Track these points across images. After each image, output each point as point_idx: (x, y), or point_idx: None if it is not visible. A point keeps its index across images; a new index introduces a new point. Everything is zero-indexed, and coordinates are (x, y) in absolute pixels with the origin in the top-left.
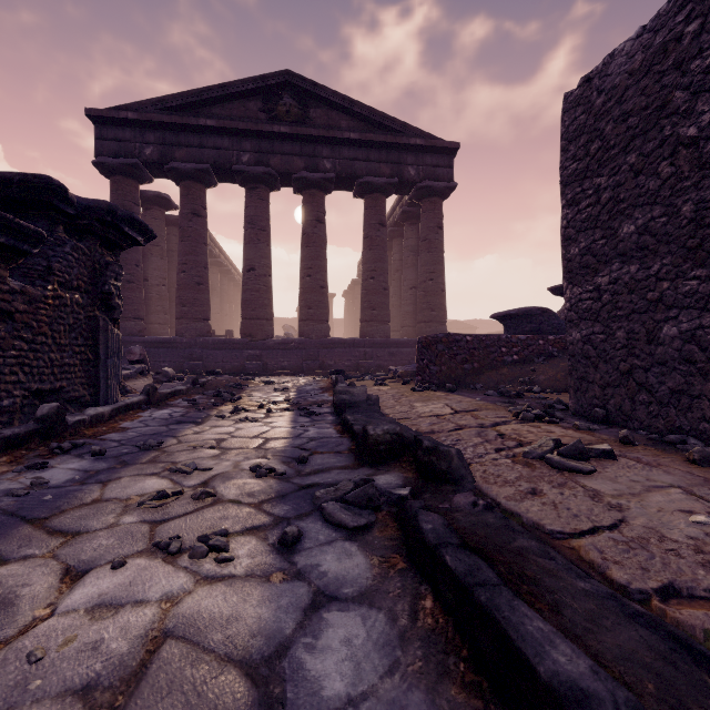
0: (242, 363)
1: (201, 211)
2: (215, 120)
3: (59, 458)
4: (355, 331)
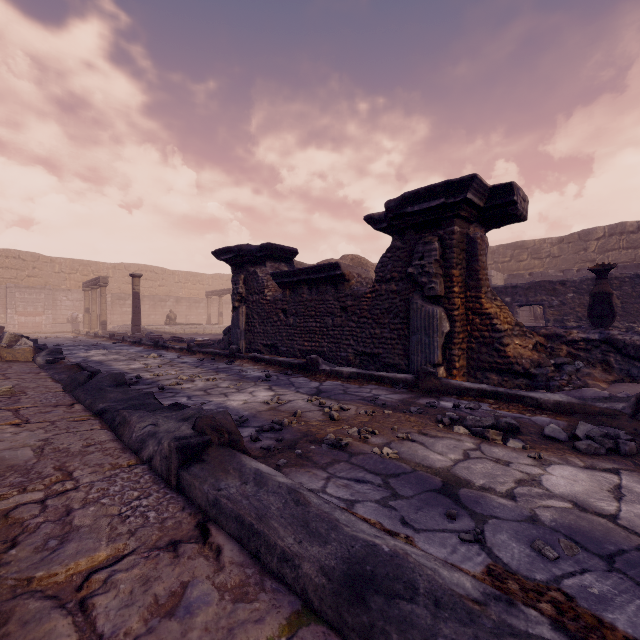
0: None
1: None
2: None
3: (273, 373)
4: None
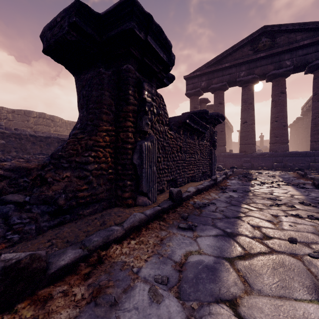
0: (241, 164)
1: (222, 102)
2: (229, 63)
3: (225, 191)
4: (299, 146)
